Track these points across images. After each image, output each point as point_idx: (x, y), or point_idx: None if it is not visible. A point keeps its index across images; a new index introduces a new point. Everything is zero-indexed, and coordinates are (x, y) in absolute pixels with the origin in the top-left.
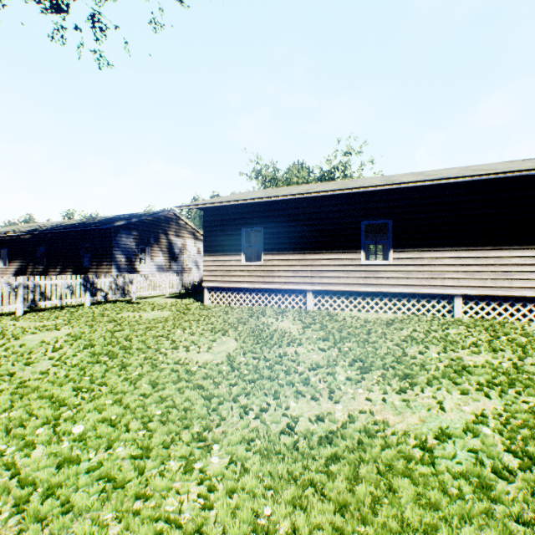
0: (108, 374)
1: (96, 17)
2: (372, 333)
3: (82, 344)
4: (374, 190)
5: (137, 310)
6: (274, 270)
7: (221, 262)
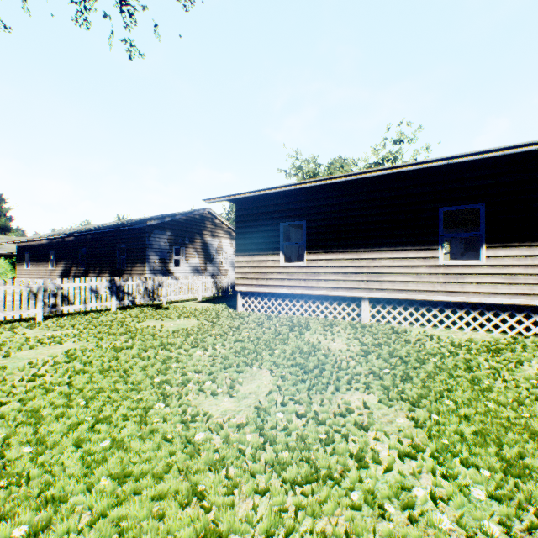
0: (65, 440)
1: (124, 0)
2: (476, 370)
3: (71, 370)
4: (462, 161)
5: (161, 318)
6: (319, 272)
7: (255, 262)
